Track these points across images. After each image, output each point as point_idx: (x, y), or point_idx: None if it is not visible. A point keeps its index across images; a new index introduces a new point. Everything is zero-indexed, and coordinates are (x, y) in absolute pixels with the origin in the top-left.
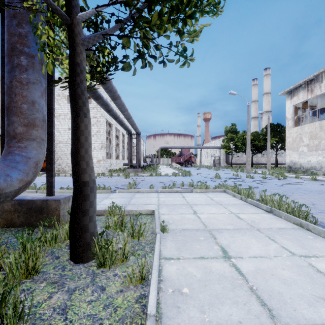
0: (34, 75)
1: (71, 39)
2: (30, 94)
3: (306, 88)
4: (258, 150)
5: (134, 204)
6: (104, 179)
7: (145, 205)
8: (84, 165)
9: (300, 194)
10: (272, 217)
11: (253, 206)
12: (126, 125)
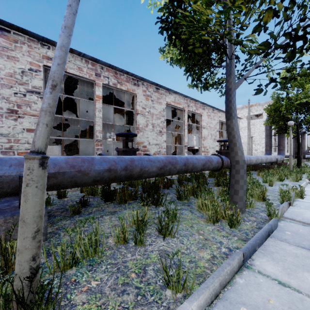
0: (284, 138)
1: (297, 135)
2: (283, 142)
3: None
4: None
5: None
6: None
7: None
8: (300, 155)
9: None
10: None
11: None
12: None
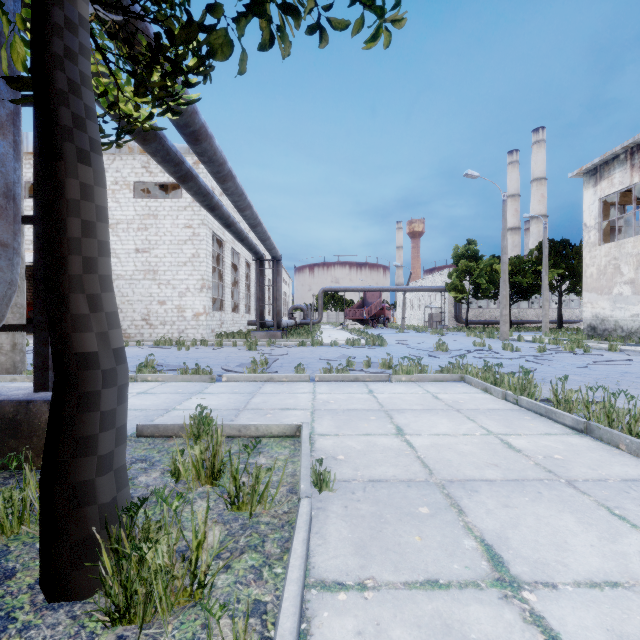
0: None
1: None
2: None
3: (630, 161)
4: (521, 293)
5: (257, 408)
6: (204, 352)
7: (283, 411)
8: (79, 305)
9: (637, 386)
10: (594, 446)
11: (536, 417)
12: (251, 240)
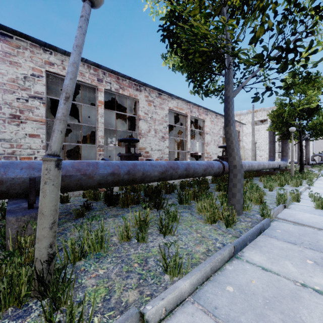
0: (287, 144)
1: (300, 141)
2: (287, 148)
3: None
4: None
5: None
6: None
7: None
8: (302, 161)
9: None
10: None
11: None
12: None
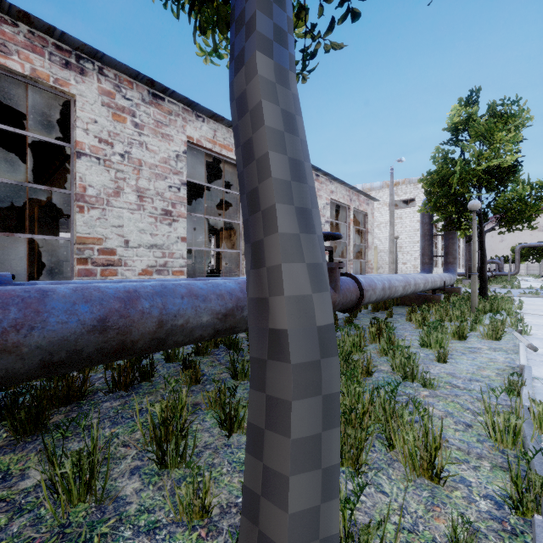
0: (455, 240)
1: (480, 233)
2: (455, 247)
3: None
4: None
5: None
6: None
7: None
8: (485, 273)
9: None
10: None
11: None
12: None
